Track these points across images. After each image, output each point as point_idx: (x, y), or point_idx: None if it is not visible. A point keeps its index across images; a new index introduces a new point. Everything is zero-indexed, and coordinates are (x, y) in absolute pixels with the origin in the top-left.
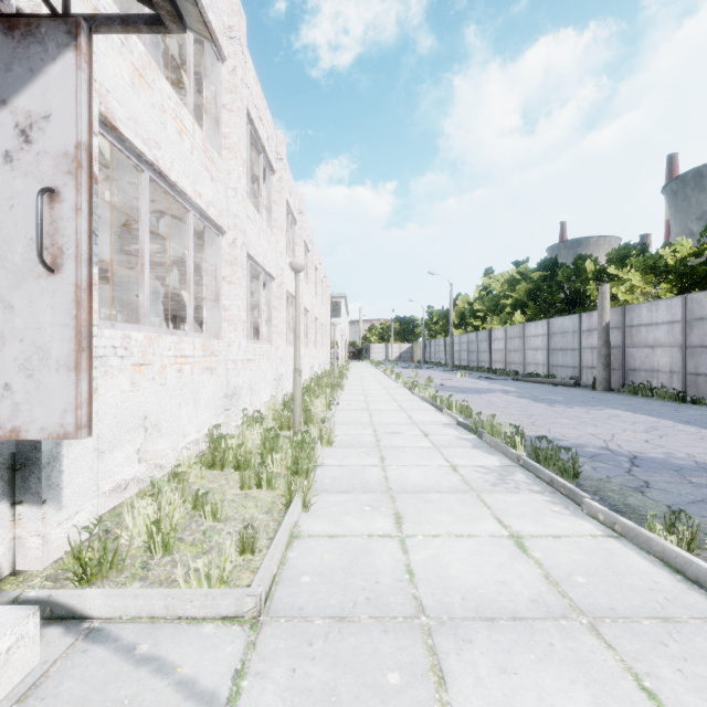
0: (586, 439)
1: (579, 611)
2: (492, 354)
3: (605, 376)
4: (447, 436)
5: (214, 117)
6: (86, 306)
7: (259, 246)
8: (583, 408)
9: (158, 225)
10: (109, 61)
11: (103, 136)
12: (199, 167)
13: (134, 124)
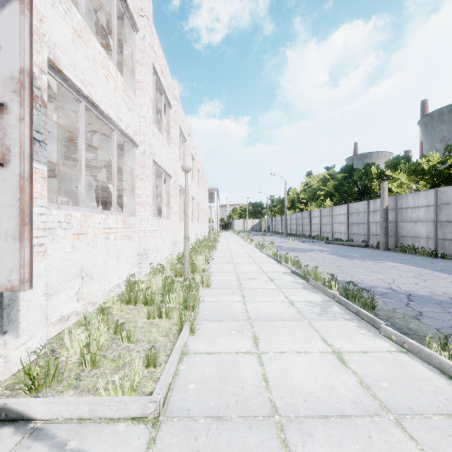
0: (376, 282)
1: (387, 409)
2: (311, 226)
3: (385, 240)
4: (286, 281)
5: (131, 69)
6: (28, 191)
7: (161, 155)
8: (372, 261)
9: (93, 141)
10: (56, 24)
11: (52, 76)
12: (120, 101)
13: (74, 69)
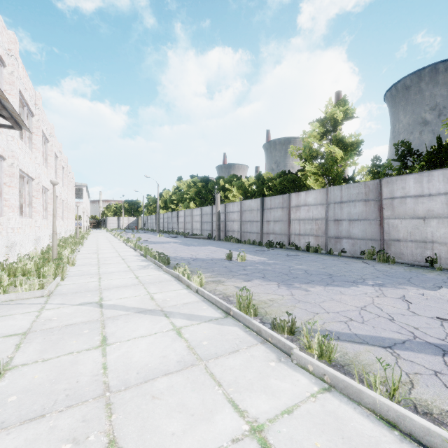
0: (187, 255)
1: (142, 283)
2: (179, 224)
3: (218, 234)
4: (133, 259)
5: None
6: None
7: (24, 162)
8: (200, 246)
9: None
10: None
11: None
12: None
13: None
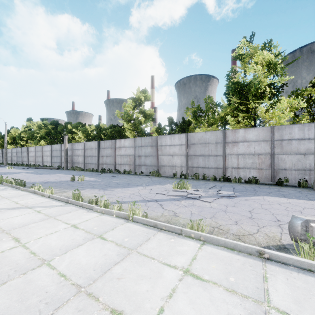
0: (40, 180)
1: (5, 198)
2: (29, 158)
3: (66, 165)
4: None
5: None
6: None
7: None
8: (51, 174)
9: None
10: None
11: None
12: None
13: None
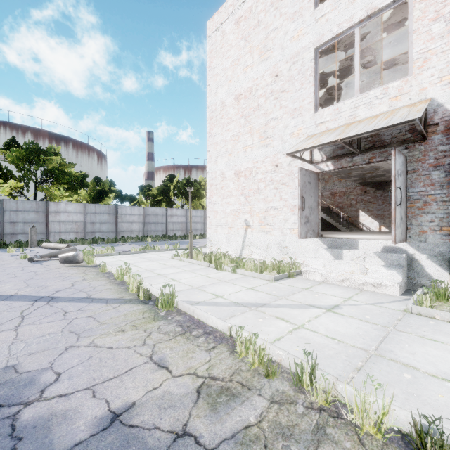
0: None
1: (378, 355)
2: None
3: None
4: None
5: None
6: (394, 213)
7: None
8: None
9: None
10: None
11: None
12: None
13: None
